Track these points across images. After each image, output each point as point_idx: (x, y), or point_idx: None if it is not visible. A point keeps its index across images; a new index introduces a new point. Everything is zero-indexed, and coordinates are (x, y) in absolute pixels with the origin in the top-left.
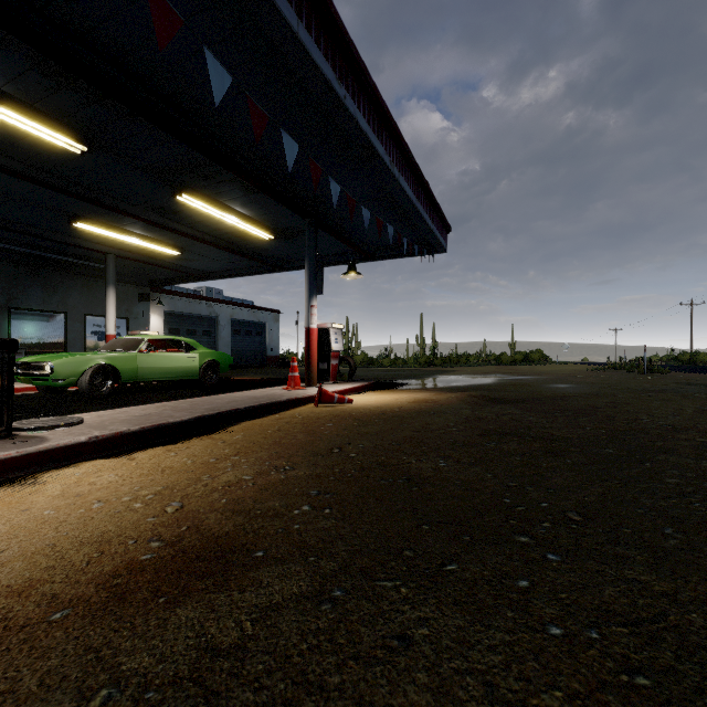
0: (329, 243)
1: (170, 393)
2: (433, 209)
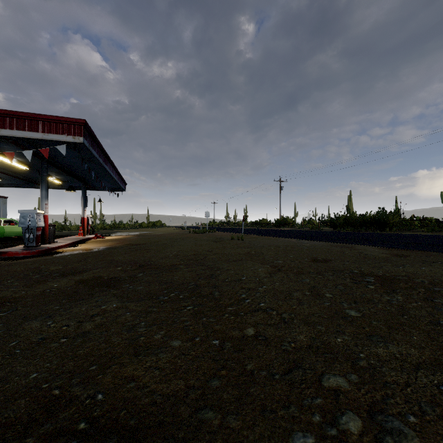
0: (81, 184)
1: (20, 241)
2: (123, 182)
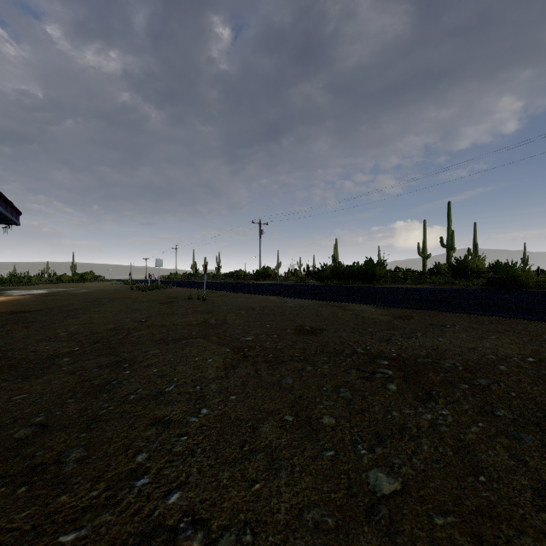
0: None
1: None
2: (13, 209)
